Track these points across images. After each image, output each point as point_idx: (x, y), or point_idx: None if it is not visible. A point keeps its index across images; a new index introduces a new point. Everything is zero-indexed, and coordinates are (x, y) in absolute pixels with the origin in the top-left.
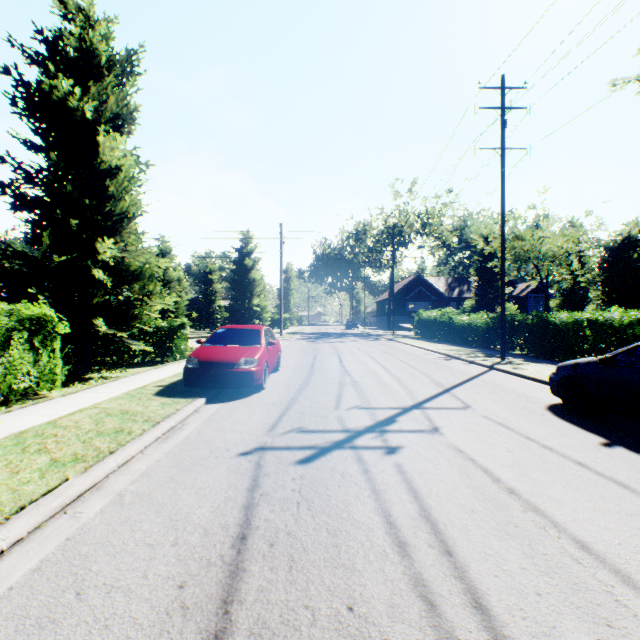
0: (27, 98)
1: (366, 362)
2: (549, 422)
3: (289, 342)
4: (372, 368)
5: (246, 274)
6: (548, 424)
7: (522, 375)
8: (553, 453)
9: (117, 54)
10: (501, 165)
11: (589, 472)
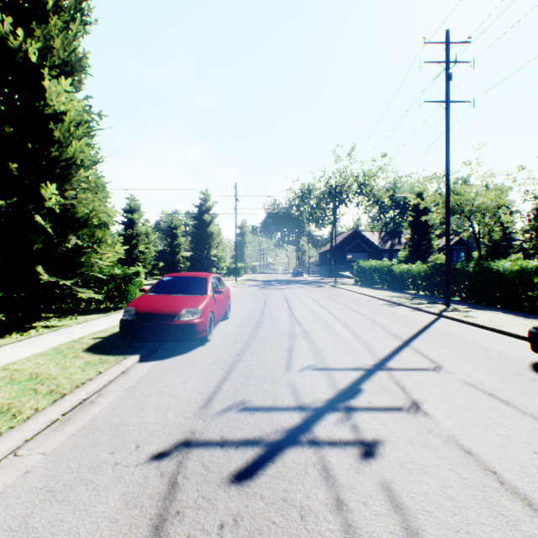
0: None
1: (314, 309)
2: None
3: (242, 288)
4: (321, 315)
5: (205, 228)
6: None
7: (477, 324)
8: None
9: None
10: (446, 117)
11: None
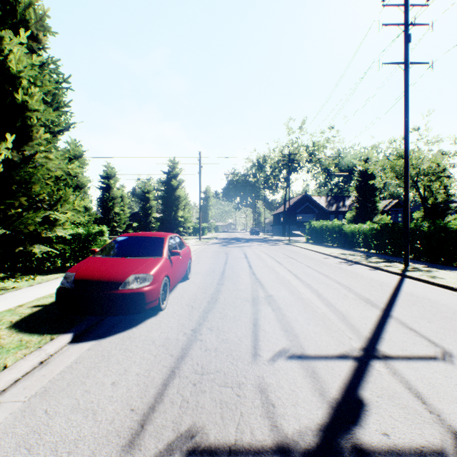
0: None
1: (274, 268)
2: None
3: (205, 246)
4: (283, 275)
5: (173, 192)
6: None
7: (450, 287)
8: None
9: None
10: (404, 78)
11: None
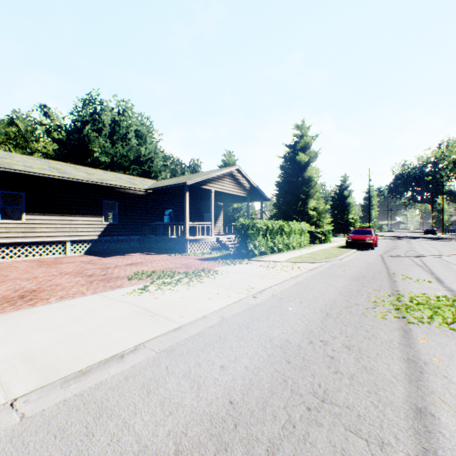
0: (290, 161)
1: (426, 247)
2: None
3: None
4: (428, 249)
5: (343, 200)
6: None
7: None
8: None
9: (312, 137)
10: None
11: None
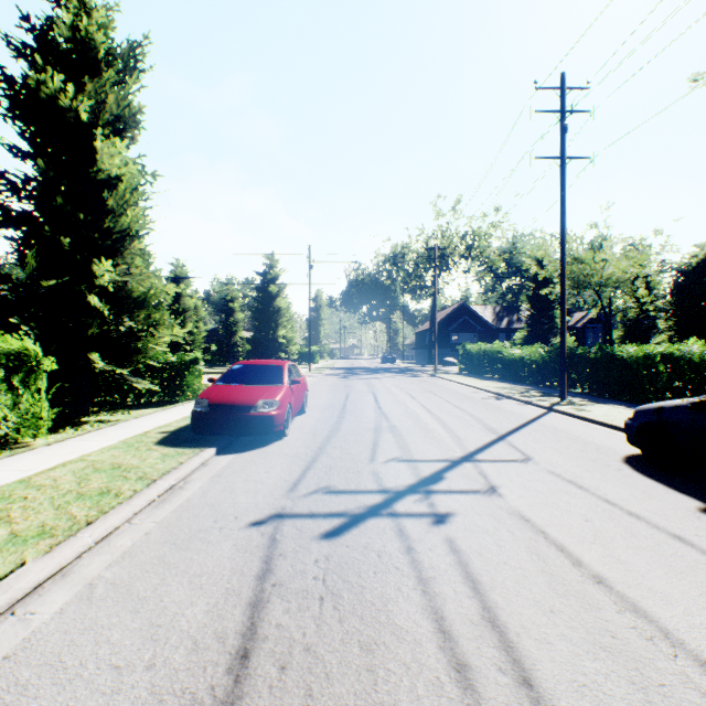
0: (11, 96)
1: (406, 402)
2: (630, 479)
3: (318, 378)
4: (413, 410)
5: (271, 302)
6: (629, 482)
7: (587, 418)
8: (643, 523)
9: (118, 46)
10: (560, 176)
11: (694, 551)
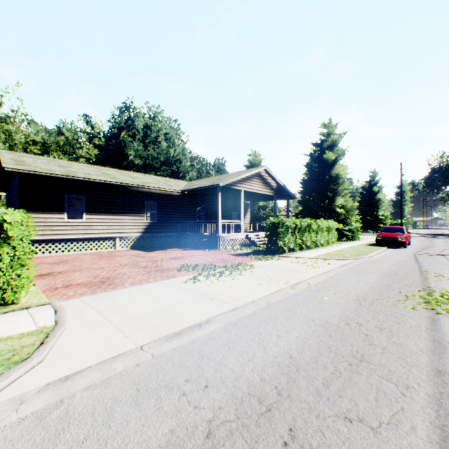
0: (317, 160)
1: None
2: None
3: None
4: None
5: (372, 196)
6: None
7: None
8: None
9: (340, 135)
10: None
11: None
